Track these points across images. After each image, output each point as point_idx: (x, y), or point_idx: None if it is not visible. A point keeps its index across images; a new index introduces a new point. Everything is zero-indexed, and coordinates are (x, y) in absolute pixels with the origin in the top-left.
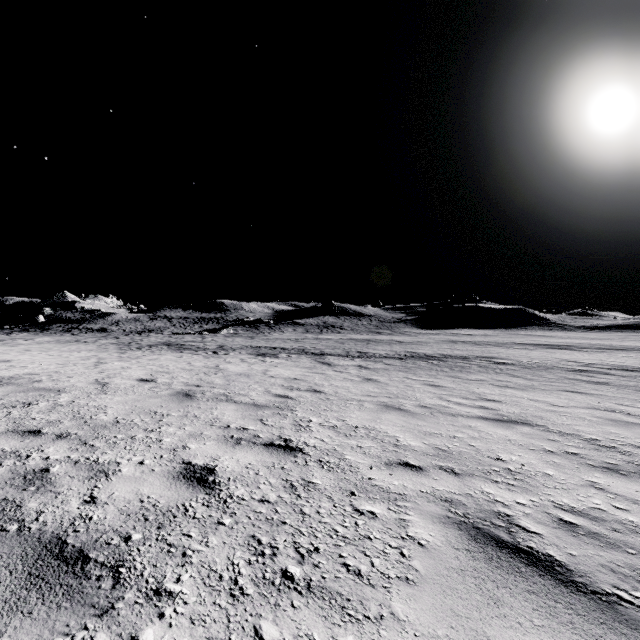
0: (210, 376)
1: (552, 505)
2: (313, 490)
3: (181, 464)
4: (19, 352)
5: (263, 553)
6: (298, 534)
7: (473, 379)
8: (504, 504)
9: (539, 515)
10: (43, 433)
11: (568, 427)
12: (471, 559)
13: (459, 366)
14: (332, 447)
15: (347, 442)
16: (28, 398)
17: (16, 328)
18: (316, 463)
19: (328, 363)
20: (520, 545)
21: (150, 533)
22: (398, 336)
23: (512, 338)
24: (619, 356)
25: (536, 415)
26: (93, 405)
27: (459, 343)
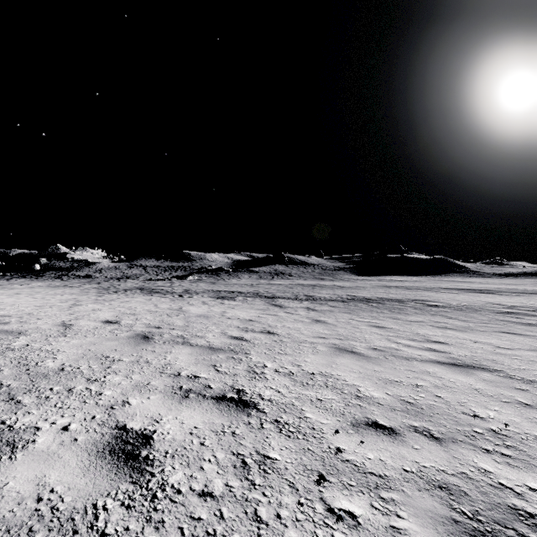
0: (172, 317)
1: None
2: (270, 471)
3: (113, 429)
4: (8, 295)
5: None
6: None
7: (412, 320)
8: (515, 492)
9: None
10: None
11: (527, 373)
12: None
13: (396, 308)
14: (289, 401)
15: (305, 393)
16: None
17: (15, 275)
18: (273, 425)
19: (279, 305)
20: None
21: None
22: (339, 282)
23: (438, 283)
24: None
25: (488, 358)
26: (46, 349)
27: (392, 288)
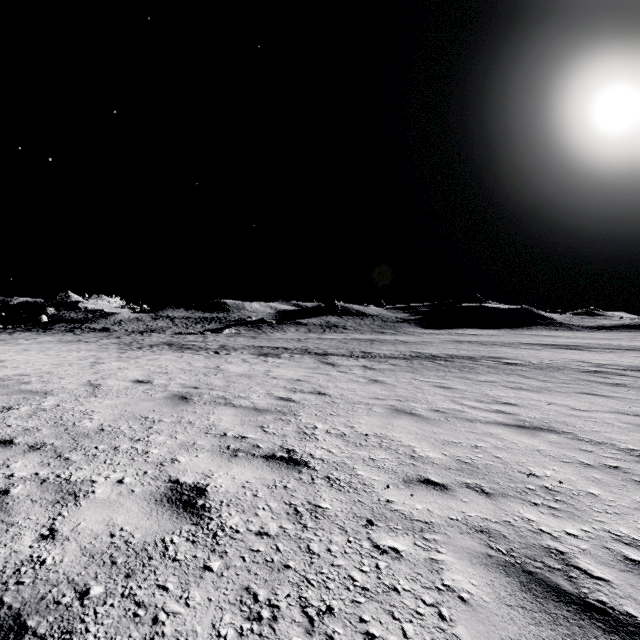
0: (209, 377)
1: (609, 537)
2: (322, 518)
3: (167, 483)
4: (17, 352)
5: (260, 616)
6: (305, 584)
7: (484, 380)
8: (552, 536)
9: (598, 551)
10: (15, 443)
11: (598, 435)
12: (531, 623)
13: (467, 367)
14: (341, 460)
15: (358, 453)
16: (10, 402)
17: (19, 328)
18: (324, 480)
19: (332, 363)
20: (588, 599)
21: (115, 585)
22: (402, 336)
23: (518, 338)
24: (631, 356)
25: (559, 420)
26: (79, 410)
27: (464, 343)
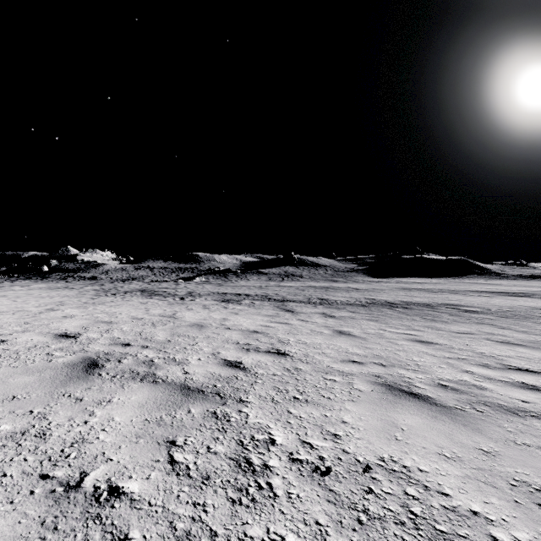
0: (155, 328)
1: None
2: None
3: None
4: None
5: None
6: None
7: (459, 331)
8: None
9: None
10: None
11: None
12: None
13: (429, 314)
14: None
15: None
16: None
17: (22, 276)
18: None
19: (291, 310)
20: None
21: None
22: (353, 284)
23: (461, 286)
24: None
25: None
26: None
27: (413, 290)
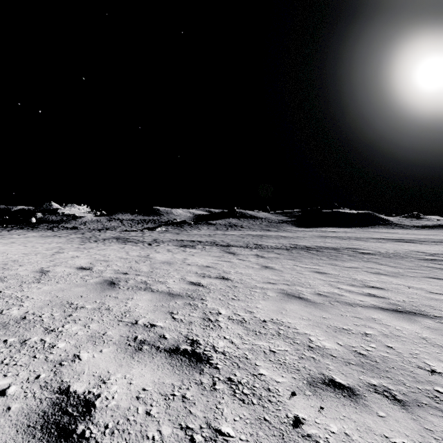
0: (139, 264)
1: None
2: None
3: (54, 393)
4: (4, 244)
5: None
6: None
7: (349, 266)
8: None
9: None
10: None
11: None
12: None
13: (333, 255)
14: (243, 353)
15: (258, 344)
16: None
17: (15, 227)
18: (226, 385)
19: (233, 253)
20: None
21: None
22: (282, 232)
23: (366, 234)
24: None
25: (425, 304)
26: (16, 296)
27: (328, 238)
